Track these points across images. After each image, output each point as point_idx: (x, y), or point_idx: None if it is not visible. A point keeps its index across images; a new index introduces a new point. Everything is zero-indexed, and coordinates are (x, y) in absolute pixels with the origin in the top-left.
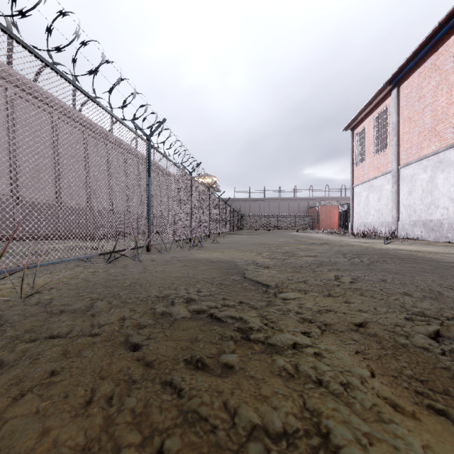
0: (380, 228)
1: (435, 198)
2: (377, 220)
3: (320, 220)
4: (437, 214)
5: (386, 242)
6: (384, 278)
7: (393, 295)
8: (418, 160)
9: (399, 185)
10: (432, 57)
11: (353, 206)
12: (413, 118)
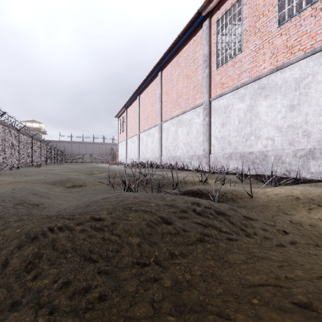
0: (124, 161)
1: (132, 151)
2: (123, 158)
3: (116, 157)
4: (132, 156)
5: (113, 165)
6: (82, 169)
7: (76, 169)
8: (129, 138)
9: (127, 145)
10: (131, 105)
11: (119, 151)
12: (129, 123)
